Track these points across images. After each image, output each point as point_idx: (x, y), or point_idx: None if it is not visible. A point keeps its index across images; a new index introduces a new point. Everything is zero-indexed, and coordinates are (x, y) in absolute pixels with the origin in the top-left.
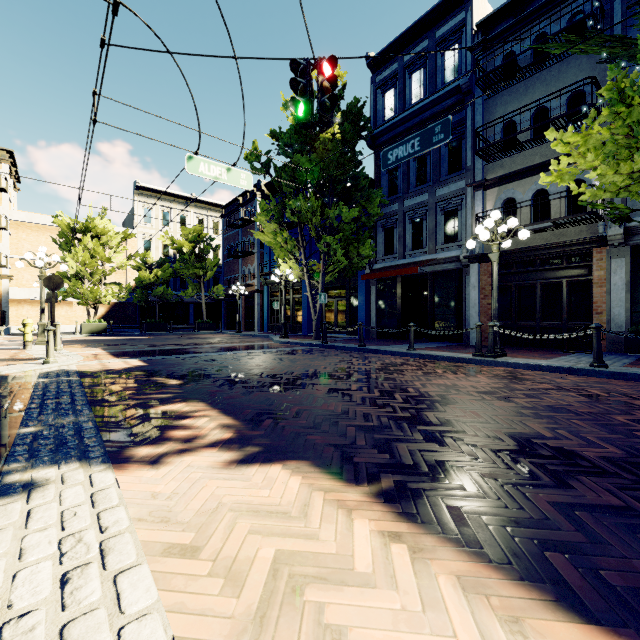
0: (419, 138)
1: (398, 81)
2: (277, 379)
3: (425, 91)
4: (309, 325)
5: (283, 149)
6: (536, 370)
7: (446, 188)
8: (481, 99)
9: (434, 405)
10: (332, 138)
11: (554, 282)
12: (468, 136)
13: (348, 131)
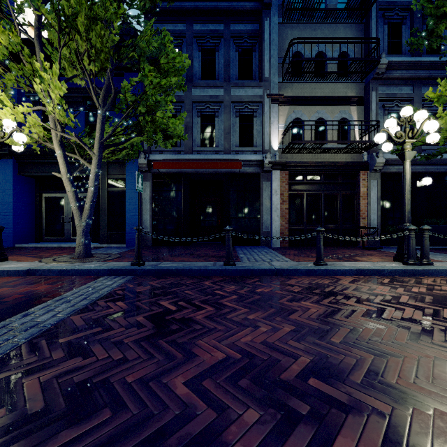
0: None
1: None
2: None
3: None
4: (17, 231)
5: None
6: None
7: (243, 90)
8: (277, 20)
9: None
10: None
11: (333, 193)
12: (266, 48)
13: None
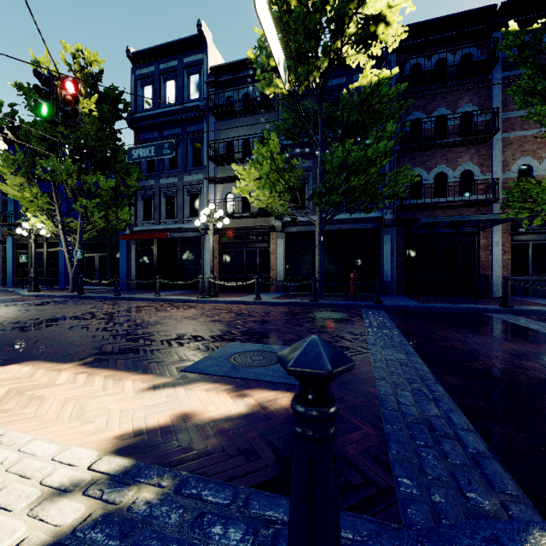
0: (154, 147)
1: (155, 82)
2: (20, 324)
3: (176, 99)
4: (67, 278)
5: (32, 107)
6: (229, 304)
7: (191, 177)
8: (213, 121)
9: (147, 326)
10: (89, 113)
11: (253, 250)
12: (205, 143)
13: (106, 111)
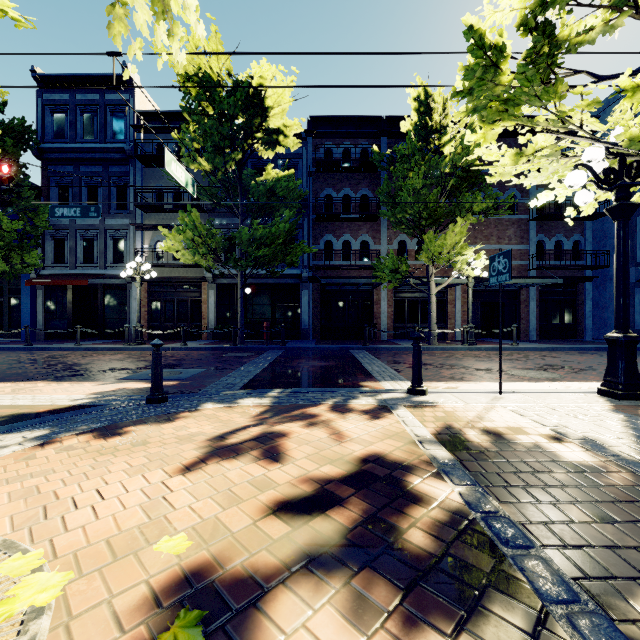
0: (80, 209)
1: (69, 112)
2: None
3: (96, 135)
4: None
5: None
6: None
7: (115, 220)
8: (141, 166)
9: (81, 365)
10: None
11: (184, 299)
12: (132, 188)
13: (10, 145)
